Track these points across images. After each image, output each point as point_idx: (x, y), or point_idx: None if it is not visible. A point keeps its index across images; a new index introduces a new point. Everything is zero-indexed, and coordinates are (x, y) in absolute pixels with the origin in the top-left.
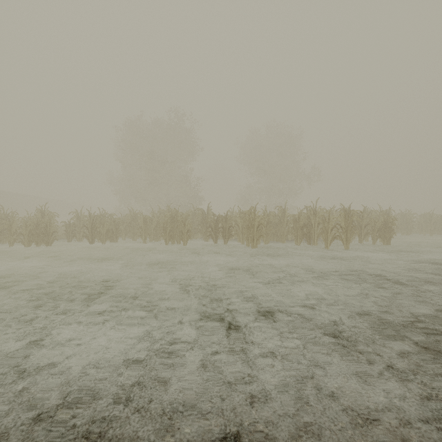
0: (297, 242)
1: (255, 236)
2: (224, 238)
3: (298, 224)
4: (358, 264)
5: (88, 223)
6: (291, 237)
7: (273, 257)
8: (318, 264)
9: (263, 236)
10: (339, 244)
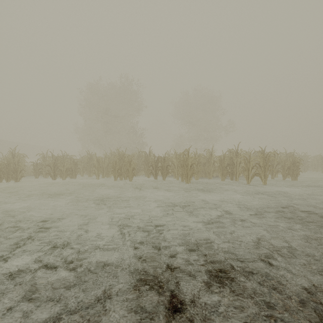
0: (222, 178)
1: (188, 173)
2: (162, 175)
3: (223, 164)
4: (283, 199)
5: (51, 163)
6: (216, 174)
7: (205, 192)
8: (248, 199)
9: (195, 173)
10: (256, 180)
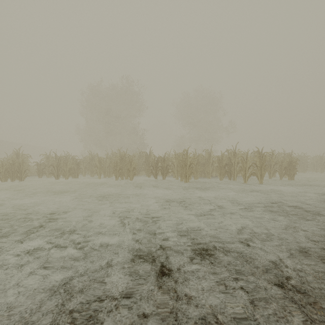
0: (220, 178)
1: (187, 173)
2: (162, 175)
3: (221, 164)
4: (275, 196)
5: (54, 163)
6: (215, 174)
7: (202, 190)
8: (241, 197)
9: (194, 173)
10: (253, 180)
